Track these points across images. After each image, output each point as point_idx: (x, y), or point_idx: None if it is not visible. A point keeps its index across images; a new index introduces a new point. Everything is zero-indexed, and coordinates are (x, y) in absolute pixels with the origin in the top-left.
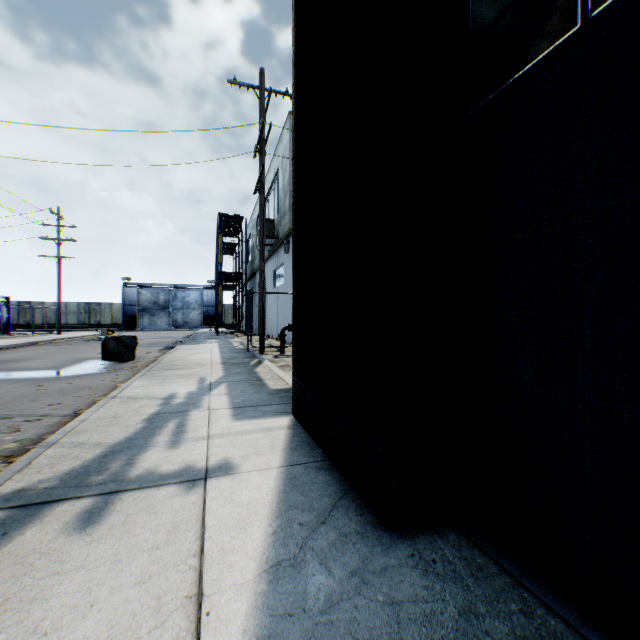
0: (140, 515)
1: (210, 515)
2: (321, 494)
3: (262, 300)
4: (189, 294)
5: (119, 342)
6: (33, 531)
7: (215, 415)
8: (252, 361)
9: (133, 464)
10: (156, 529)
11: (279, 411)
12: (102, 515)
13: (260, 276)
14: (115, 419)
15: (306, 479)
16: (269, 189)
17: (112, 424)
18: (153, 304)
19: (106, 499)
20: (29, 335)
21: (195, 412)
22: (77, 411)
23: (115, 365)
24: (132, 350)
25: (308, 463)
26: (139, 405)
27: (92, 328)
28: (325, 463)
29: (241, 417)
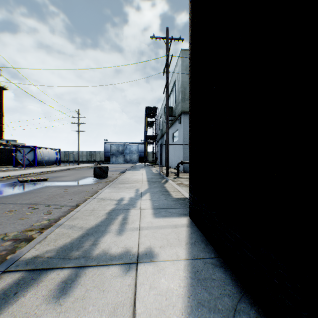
0: (93, 291)
1: (139, 301)
2: (221, 293)
3: (167, 148)
4: (132, 146)
5: (100, 169)
6: (30, 294)
7: (143, 213)
8: (162, 180)
9: (96, 244)
10: (102, 309)
11: (180, 213)
12: (71, 287)
13: (166, 136)
14: (92, 211)
15: (206, 274)
16: (170, 92)
17: (90, 214)
18: (116, 151)
19: (76, 272)
20: (67, 165)
21: (133, 210)
22: (77, 204)
23: (98, 180)
24: (106, 173)
25: (205, 258)
26: (105, 203)
27: (92, 162)
28: (218, 260)
29: (158, 215)
